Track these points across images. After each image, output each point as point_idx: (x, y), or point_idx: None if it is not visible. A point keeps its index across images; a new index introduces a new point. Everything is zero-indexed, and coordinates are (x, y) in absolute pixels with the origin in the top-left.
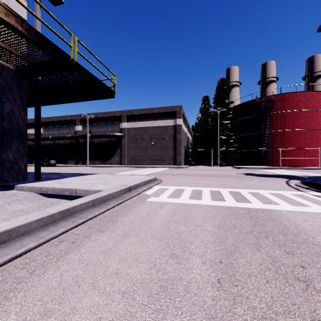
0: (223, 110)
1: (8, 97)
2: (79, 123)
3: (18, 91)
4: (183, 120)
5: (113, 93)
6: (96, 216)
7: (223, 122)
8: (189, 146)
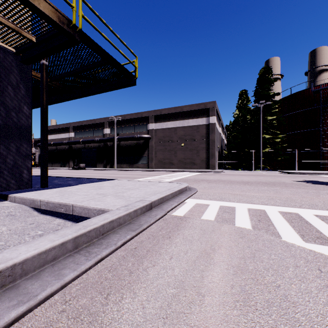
0: (267, 104)
1: (6, 86)
2: (107, 126)
3: (20, 78)
4: (217, 118)
5: (133, 79)
6: (66, 286)
7: (267, 118)
8: (223, 148)
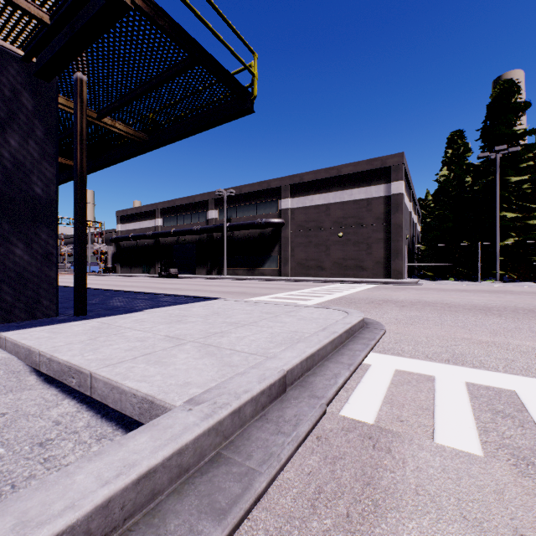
0: (511, 151)
1: (5, 121)
2: (213, 205)
3: (34, 107)
4: (405, 185)
5: (249, 99)
6: None
7: (510, 180)
8: (414, 240)
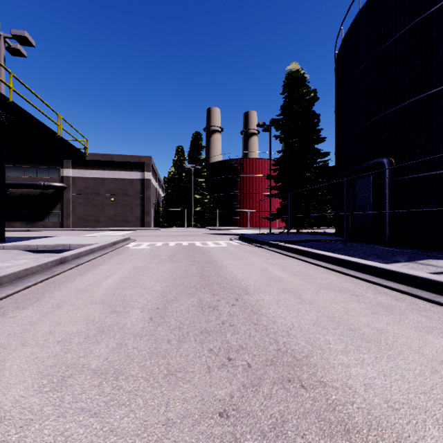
0: (197, 168)
1: None
2: None
3: None
4: (153, 173)
5: (84, 156)
6: (107, 253)
7: (198, 180)
8: (160, 204)
